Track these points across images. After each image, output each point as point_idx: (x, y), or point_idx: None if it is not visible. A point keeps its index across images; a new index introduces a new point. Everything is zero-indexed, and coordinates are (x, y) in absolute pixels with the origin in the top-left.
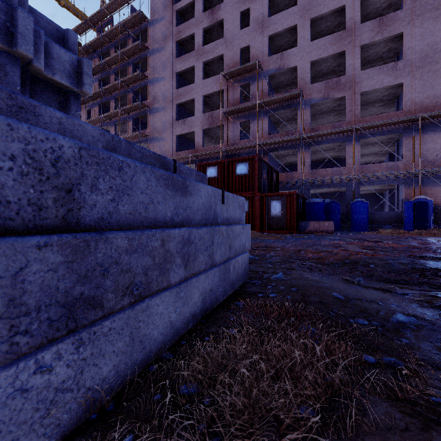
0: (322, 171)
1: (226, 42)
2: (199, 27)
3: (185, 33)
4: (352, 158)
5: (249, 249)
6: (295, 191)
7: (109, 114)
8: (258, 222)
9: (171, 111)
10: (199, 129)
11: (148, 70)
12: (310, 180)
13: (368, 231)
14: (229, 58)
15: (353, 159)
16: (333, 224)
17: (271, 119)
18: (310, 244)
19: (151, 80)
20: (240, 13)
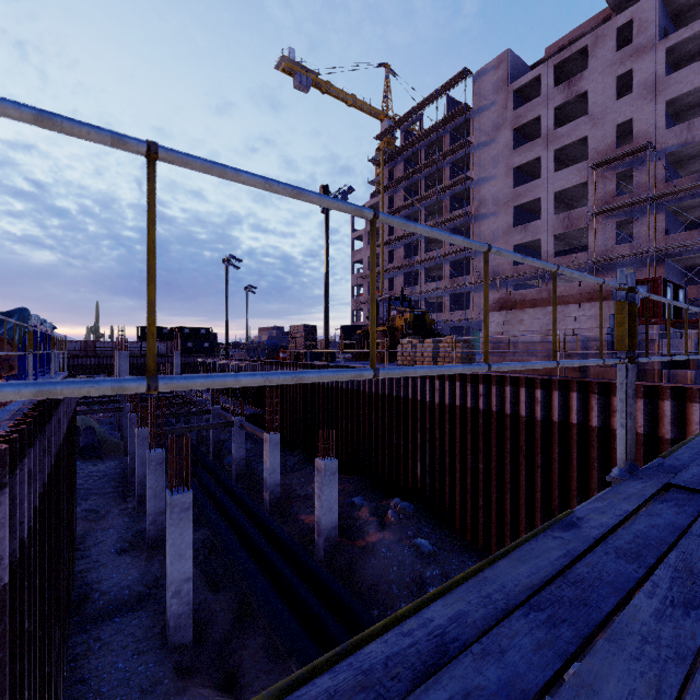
0: None
1: (592, 120)
2: (548, 106)
3: (527, 117)
4: None
5: None
6: None
7: None
8: None
9: (505, 217)
10: (548, 236)
11: (472, 170)
12: None
13: None
14: (596, 140)
15: None
16: None
17: (667, 209)
18: None
19: (475, 182)
20: (615, 78)
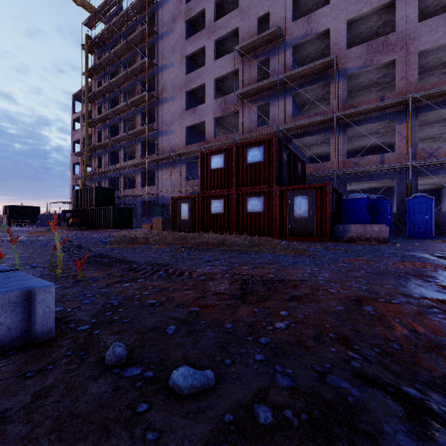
0: (363, 159)
1: (241, 12)
2: (210, 0)
3: (195, 10)
4: (405, 140)
5: (232, 292)
6: (329, 182)
7: (116, 108)
8: (276, 225)
9: (180, 101)
10: (210, 118)
11: (156, 57)
12: (347, 170)
13: (433, 238)
14: (244, 31)
15: (407, 141)
16: (386, 228)
17: (295, 101)
18: (369, 272)
19: (159, 68)
20: None
